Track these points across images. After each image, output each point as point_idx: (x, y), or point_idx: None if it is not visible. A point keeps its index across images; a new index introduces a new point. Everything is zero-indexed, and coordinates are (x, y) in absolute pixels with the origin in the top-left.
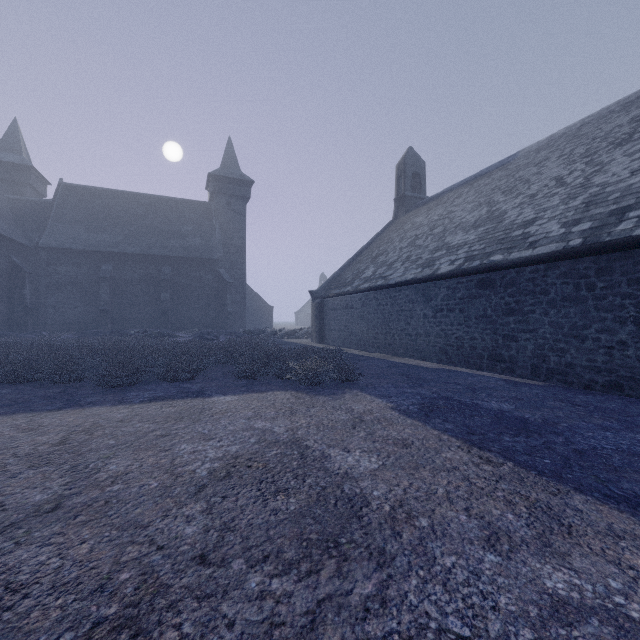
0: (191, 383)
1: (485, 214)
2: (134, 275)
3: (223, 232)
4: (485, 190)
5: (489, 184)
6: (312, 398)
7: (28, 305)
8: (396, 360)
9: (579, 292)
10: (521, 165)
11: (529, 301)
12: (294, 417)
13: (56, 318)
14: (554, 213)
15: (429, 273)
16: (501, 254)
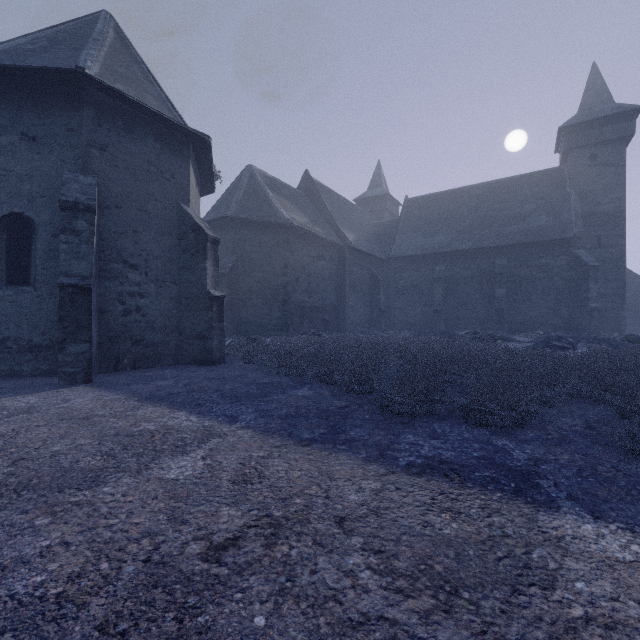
0: (513, 438)
1: None
2: (466, 272)
3: (582, 199)
4: None
5: None
6: None
7: (381, 308)
8: None
9: None
10: None
11: None
12: None
13: (401, 318)
14: None
15: None
16: None
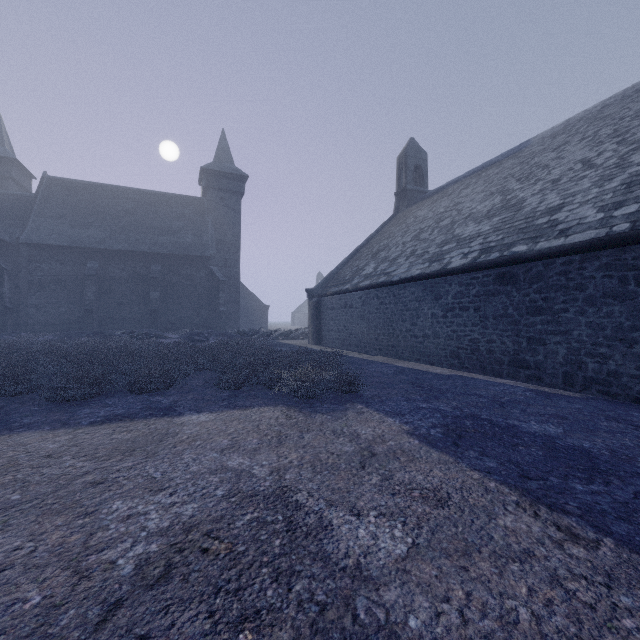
0: (163, 395)
1: (499, 203)
2: (122, 273)
3: (216, 229)
4: (496, 179)
5: (500, 173)
6: (307, 417)
7: (7, 304)
8: (401, 364)
9: (626, 287)
10: (535, 152)
11: (560, 298)
12: (282, 448)
13: (38, 318)
14: (586, 197)
15: (438, 268)
16: (525, 244)
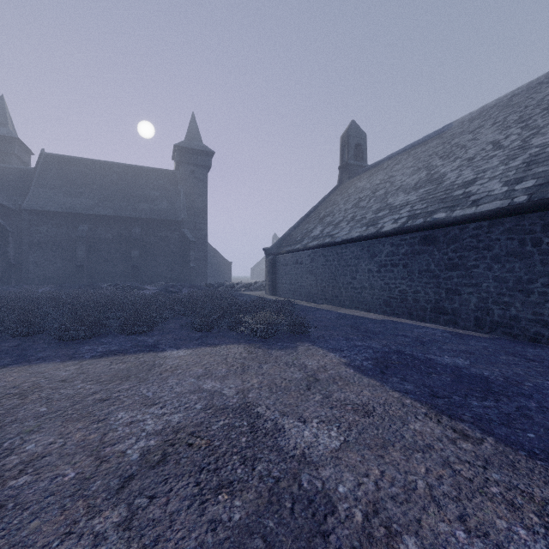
0: (147, 336)
1: (425, 177)
2: (108, 234)
3: (187, 197)
4: (423, 156)
5: (426, 151)
6: (265, 352)
7: (11, 261)
8: (343, 311)
9: (524, 247)
10: (456, 133)
11: (472, 256)
12: (246, 375)
13: (37, 273)
14: (494, 173)
15: (374, 231)
16: (444, 212)
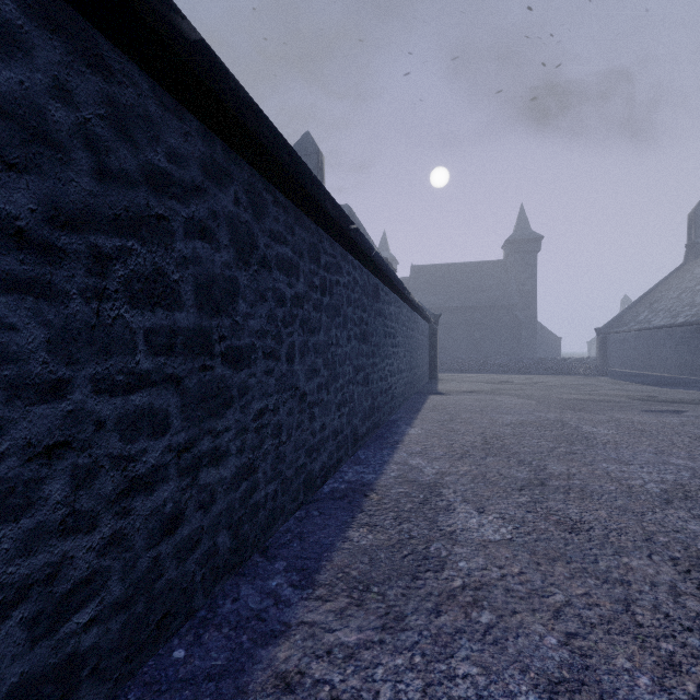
0: (531, 373)
1: None
2: (456, 320)
3: (517, 282)
4: None
5: None
6: (582, 377)
7: None
8: (649, 373)
9: None
10: None
11: None
12: (574, 378)
13: None
14: None
15: (671, 323)
16: None
